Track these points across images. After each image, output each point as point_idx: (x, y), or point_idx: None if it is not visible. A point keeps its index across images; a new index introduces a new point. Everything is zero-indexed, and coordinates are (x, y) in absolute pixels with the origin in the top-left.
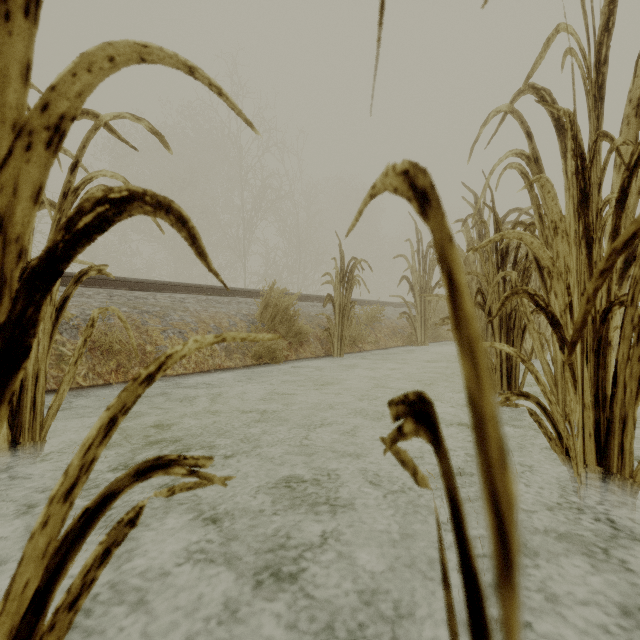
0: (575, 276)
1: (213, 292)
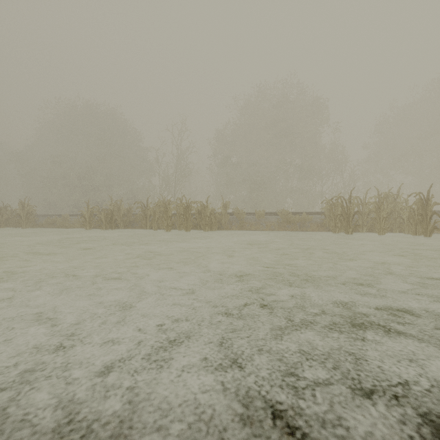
0: None
1: None
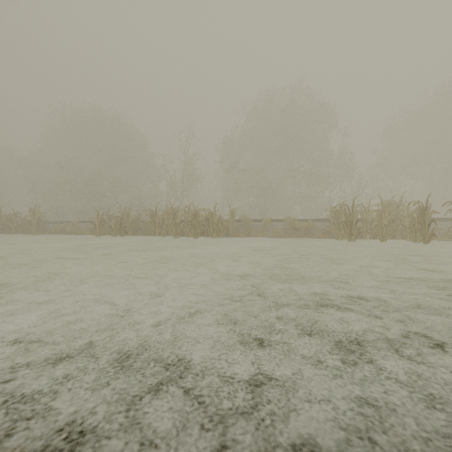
0: None
1: (444, 220)
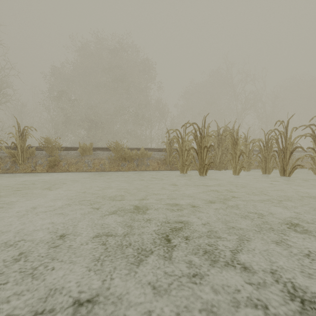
0: (315, 155)
1: None
